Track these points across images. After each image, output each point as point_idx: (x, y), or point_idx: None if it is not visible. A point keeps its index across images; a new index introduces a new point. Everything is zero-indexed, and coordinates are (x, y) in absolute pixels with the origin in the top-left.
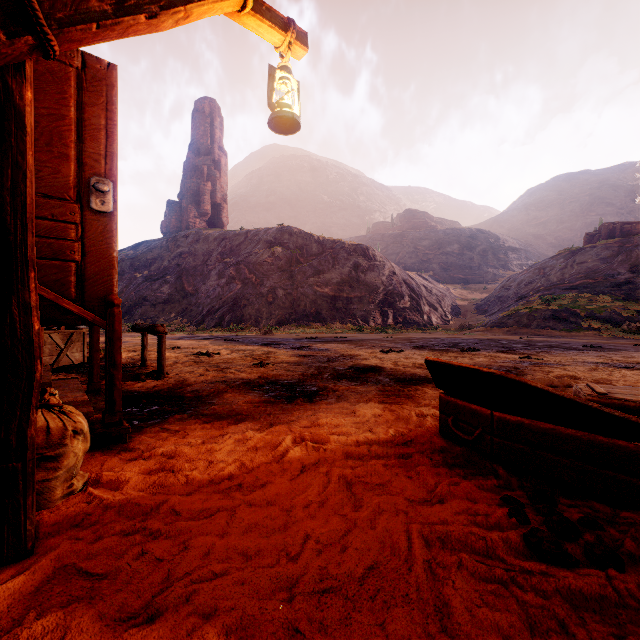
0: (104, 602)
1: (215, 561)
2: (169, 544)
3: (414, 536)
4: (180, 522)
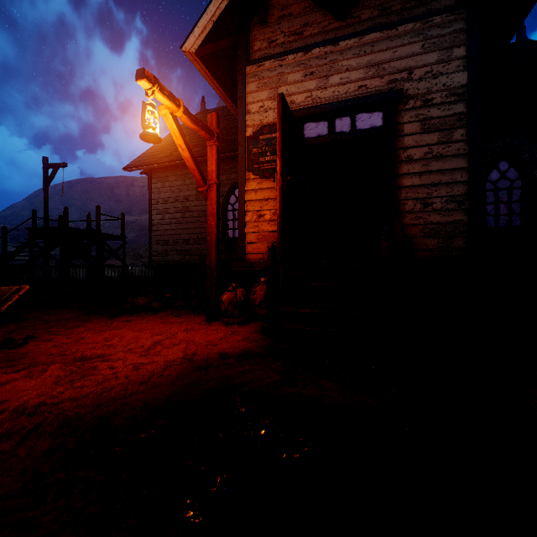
0: (174, 321)
1: (154, 325)
2: (171, 325)
3: (86, 333)
4: (174, 325)
